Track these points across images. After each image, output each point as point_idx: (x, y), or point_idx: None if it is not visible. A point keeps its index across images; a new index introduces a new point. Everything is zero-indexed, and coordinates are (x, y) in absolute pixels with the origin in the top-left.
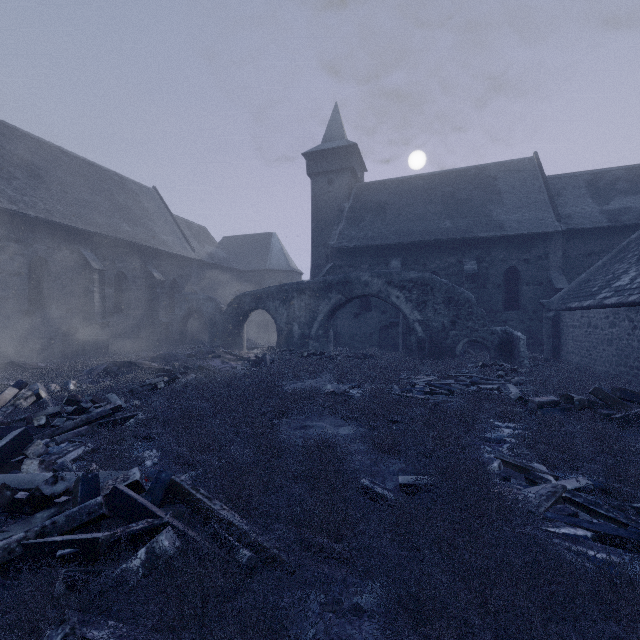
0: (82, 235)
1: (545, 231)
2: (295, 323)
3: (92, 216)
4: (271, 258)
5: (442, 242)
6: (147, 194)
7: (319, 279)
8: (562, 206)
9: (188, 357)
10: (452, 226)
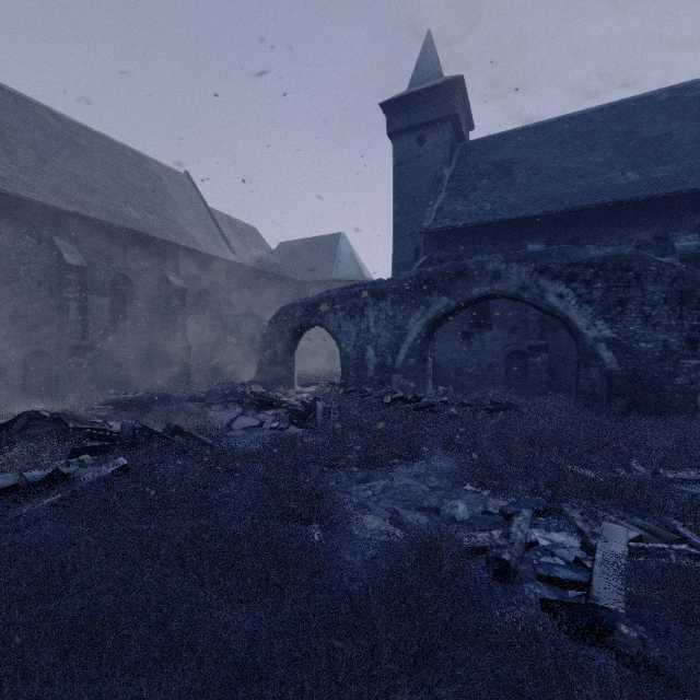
0: (57, 217)
1: None
2: (369, 347)
3: (79, 194)
4: (338, 265)
5: (623, 207)
6: (174, 179)
7: (409, 273)
8: None
9: (192, 401)
10: (641, 179)
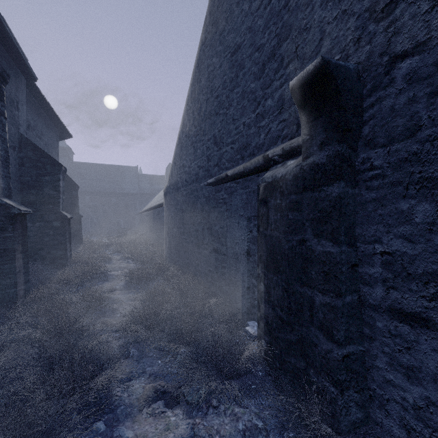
0: None
1: (135, 193)
2: None
3: None
4: None
5: (105, 192)
6: None
7: None
8: (142, 185)
9: None
10: (109, 187)
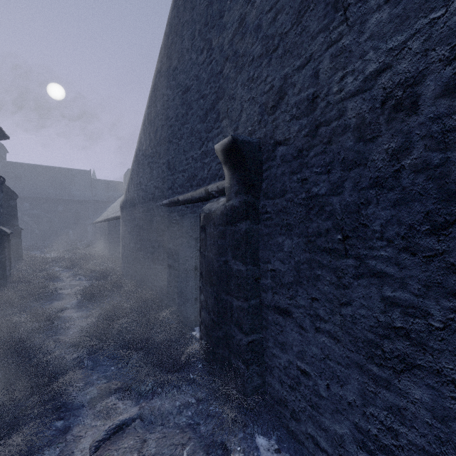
0: None
1: (87, 200)
2: None
3: None
4: None
5: (49, 198)
6: None
7: None
8: (96, 191)
9: None
10: (54, 193)
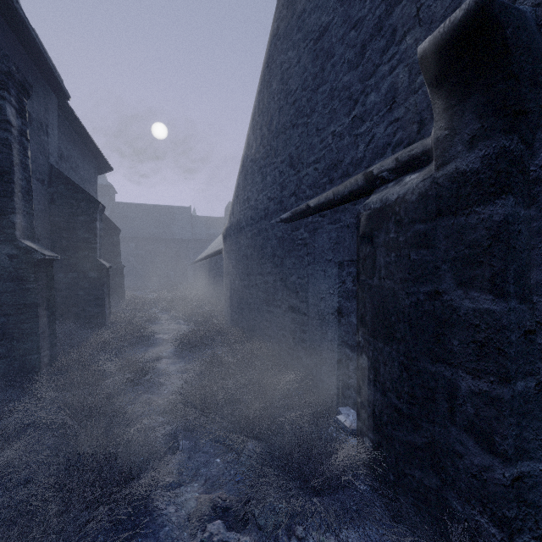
0: None
1: (188, 239)
2: None
3: None
4: None
5: (152, 238)
6: None
7: None
8: (196, 229)
9: None
10: (157, 232)
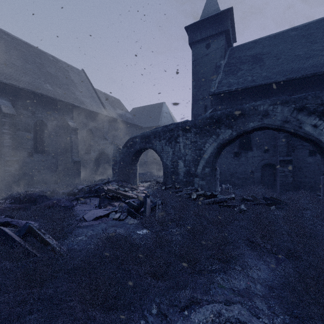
0: (0, 86)
1: None
2: (180, 161)
3: (15, 74)
4: (162, 118)
5: None
6: (75, 72)
7: (205, 115)
8: None
9: (68, 196)
10: None
